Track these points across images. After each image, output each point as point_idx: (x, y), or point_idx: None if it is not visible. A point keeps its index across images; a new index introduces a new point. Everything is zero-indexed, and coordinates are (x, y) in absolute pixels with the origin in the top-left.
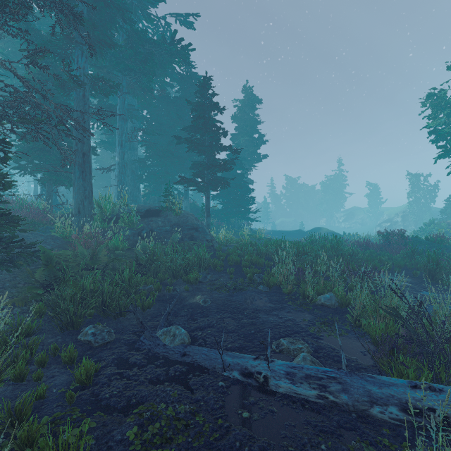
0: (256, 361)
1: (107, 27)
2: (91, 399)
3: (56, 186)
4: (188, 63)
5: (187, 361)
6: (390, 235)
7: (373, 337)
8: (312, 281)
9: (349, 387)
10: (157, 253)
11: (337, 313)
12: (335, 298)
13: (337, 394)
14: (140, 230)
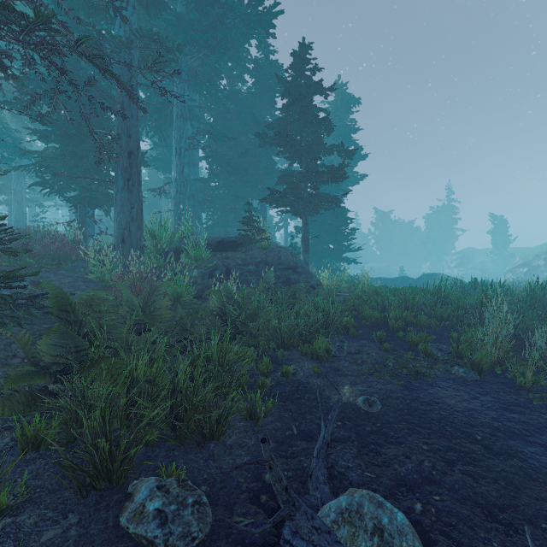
0: None
1: None
2: None
3: (92, 208)
4: (272, 35)
5: None
6: None
7: None
8: None
9: None
10: (253, 304)
11: None
12: None
13: None
14: (212, 269)
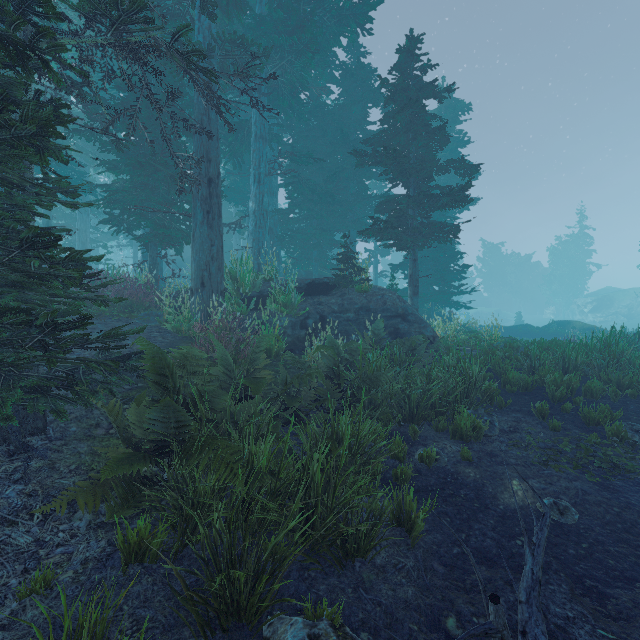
0: None
1: None
2: None
3: (164, 247)
4: (368, 31)
5: None
6: None
7: None
8: None
9: None
10: (371, 363)
11: None
12: None
13: None
14: (303, 317)
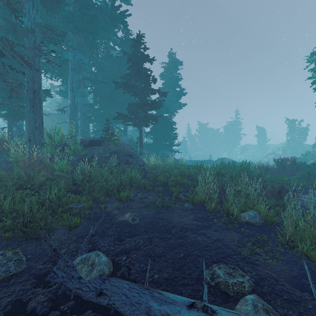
0: (191, 311)
1: None
2: None
3: (15, 120)
4: (125, 27)
5: (102, 304)
6: (284, 161)
7: None
8: (233, 199)
9: None
10: (92, 174)
11: (264, 231)
12: (258, 216)
13: None
14: (84, 156)
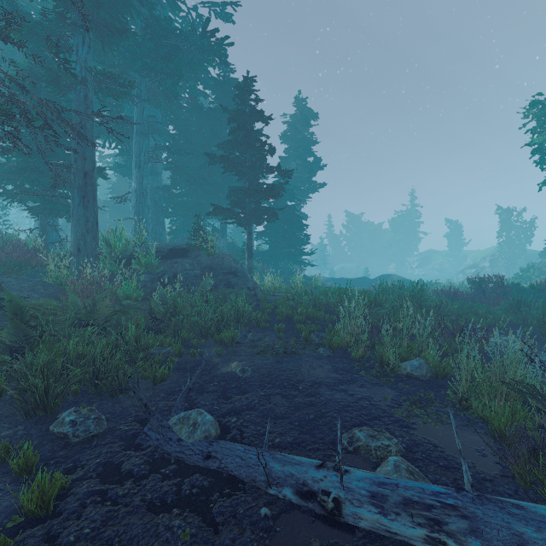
0: (320, 471)
1: (118, 10)
2: (42, 545)
3: (52, 217)
4: (225, 62)
5: (211, 468)
6: (484, 281)
7: (495, 427)
8: (391, 342)
9: (483, 525)
10: (179, 303)
11: (431, 387)
12: (426, 366)
13: (461, 538)
14: (161, 274)
